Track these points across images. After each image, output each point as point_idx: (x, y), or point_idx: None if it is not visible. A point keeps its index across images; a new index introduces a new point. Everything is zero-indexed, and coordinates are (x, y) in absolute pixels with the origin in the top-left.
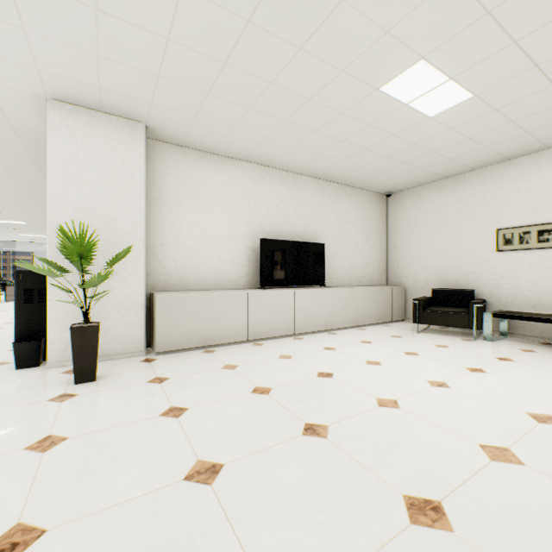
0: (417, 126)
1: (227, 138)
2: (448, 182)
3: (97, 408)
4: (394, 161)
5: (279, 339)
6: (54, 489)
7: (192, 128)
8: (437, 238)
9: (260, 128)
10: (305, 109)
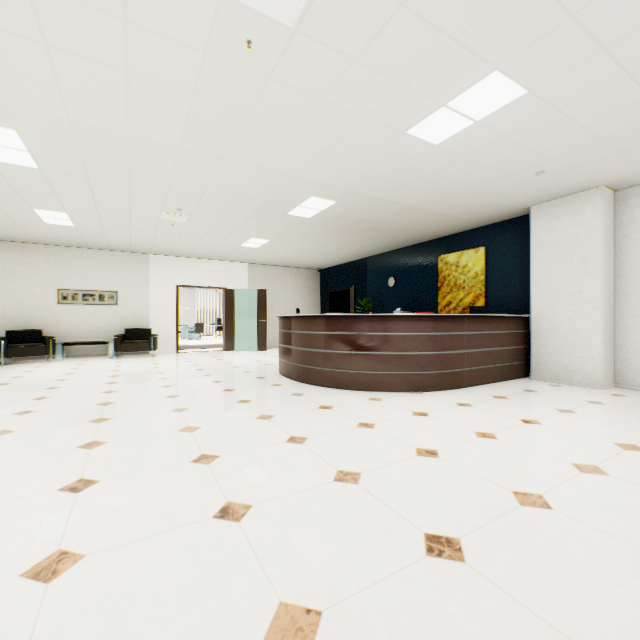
0: (34, 222)
1: None
2: (17, 245)
3: None
4: None
5: None
6: None
7: None
8: (6, 289)
9: None
10: None
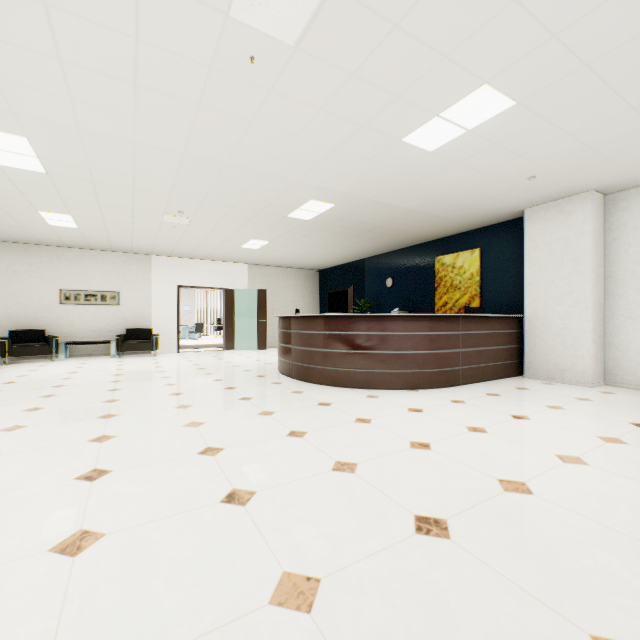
0: (38, 224)
1: None
2: (21, 246)
3: None
4: None
5: None
6: (7, 410)
7: None
8: (10, 289)
9: None
10: None
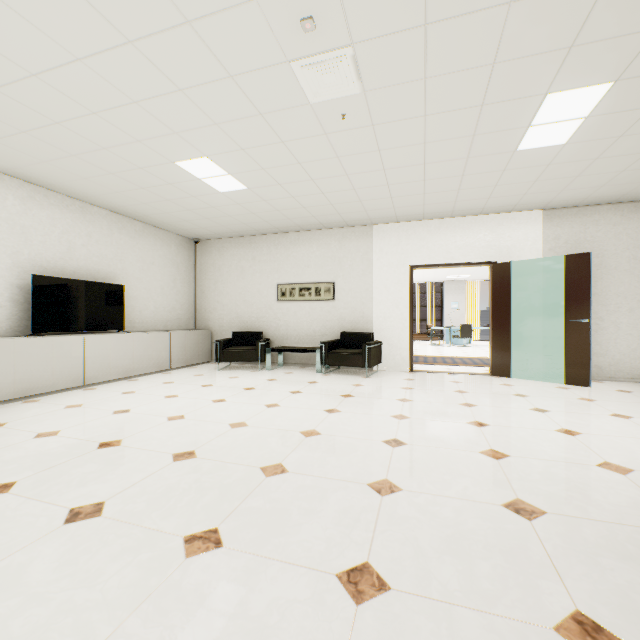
0: (212, 195)
1: None
2: (246, 240)
3: None
4: (198, 215)
5: (64, 393)
6: None
7: None
8: (238, 287)
9: (38, 151)
10: (100, 154)
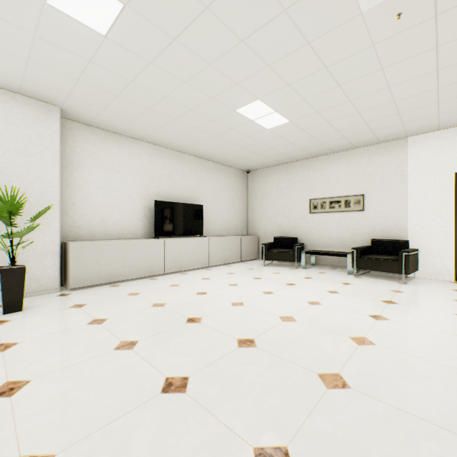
0: (261, 133)
1: (129, 124)
2: (284, 167)
3: (34, 325)
4: (249, 151)
5: (170, 275)
6: (24, 365)
7: (101, 114)
8: (278, 203)
9: (156, 121)
10: (189, 115)
